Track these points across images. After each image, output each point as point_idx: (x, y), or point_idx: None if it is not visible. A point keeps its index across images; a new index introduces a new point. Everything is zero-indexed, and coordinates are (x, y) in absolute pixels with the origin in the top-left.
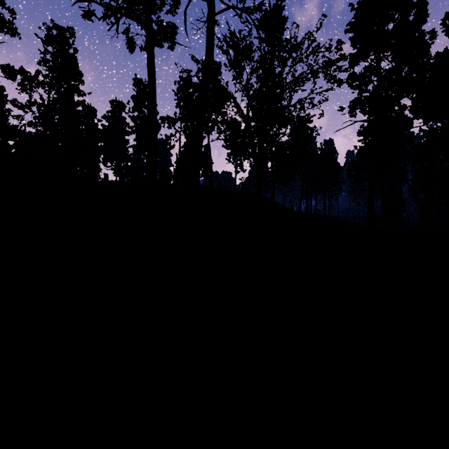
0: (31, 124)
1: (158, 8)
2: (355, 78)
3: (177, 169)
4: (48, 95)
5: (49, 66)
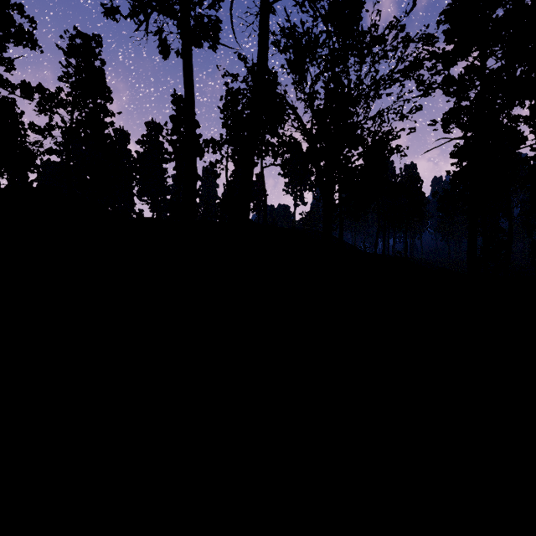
0: (51, 151)
1: (198, 1)
2: (452, 81)
3: (222, 203)
4: (71, 116)
5: (72, 83)
